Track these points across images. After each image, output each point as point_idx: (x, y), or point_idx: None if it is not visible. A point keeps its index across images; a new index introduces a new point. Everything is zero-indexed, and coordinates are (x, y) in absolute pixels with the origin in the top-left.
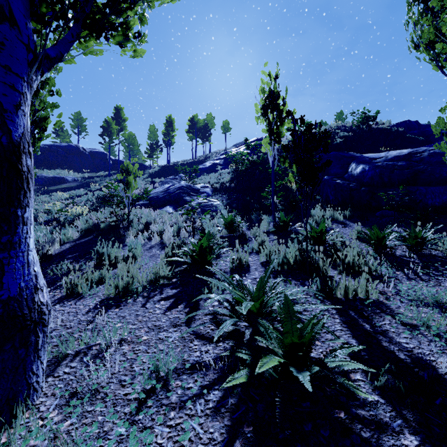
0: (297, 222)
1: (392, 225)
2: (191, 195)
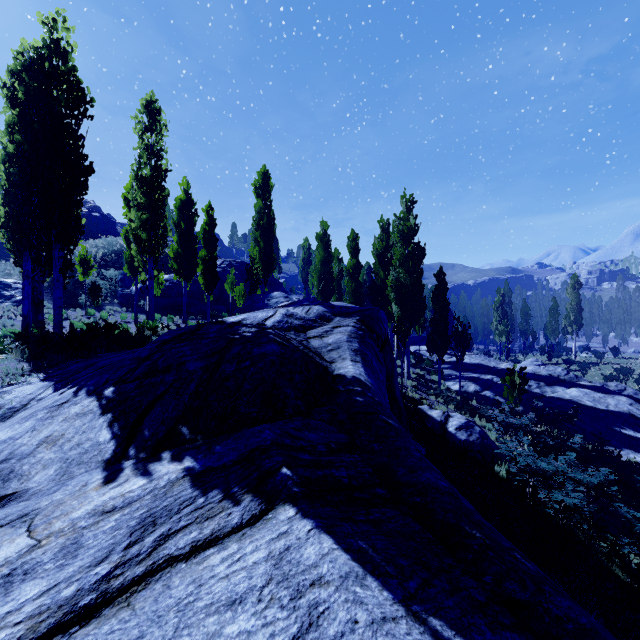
0: (99, 312)
1: (140, 313)
2: (7, 290)
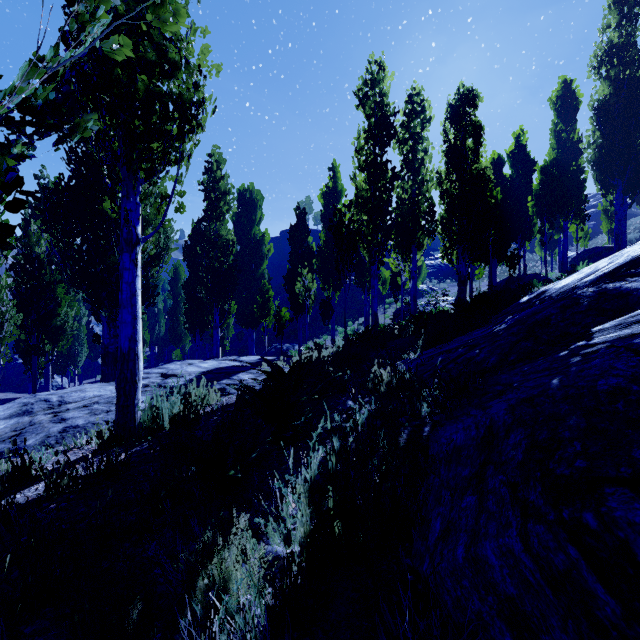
0: None
1: None
2: None
